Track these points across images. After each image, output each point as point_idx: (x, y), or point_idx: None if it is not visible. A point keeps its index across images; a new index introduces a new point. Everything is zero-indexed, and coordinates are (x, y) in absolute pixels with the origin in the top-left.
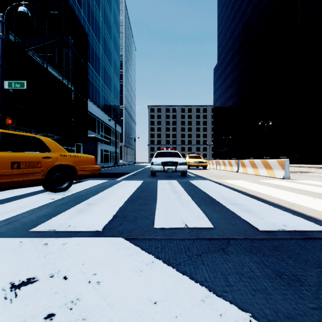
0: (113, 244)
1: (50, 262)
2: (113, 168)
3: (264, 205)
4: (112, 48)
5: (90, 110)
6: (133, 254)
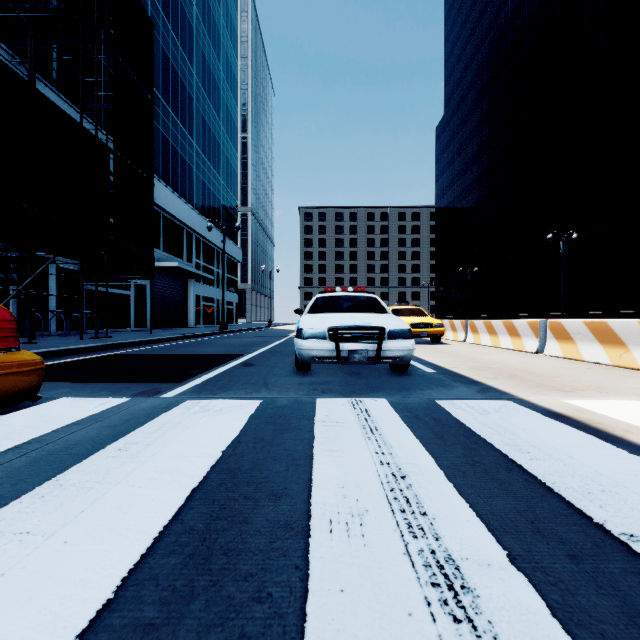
0: None
1: None
2: (210, 340)
3: None
4: (223, 79)
5: (169, 208)
6: None
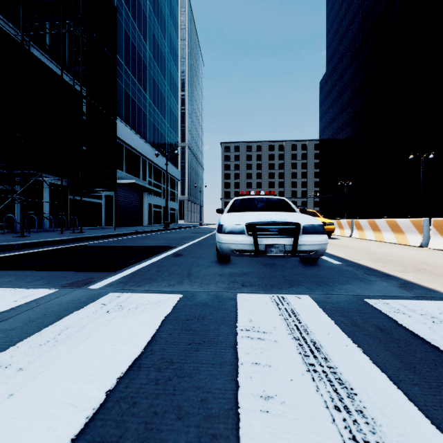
0: None
1: None
2: (155, 235)
3: None
4: (167, 52)
5: (129, 142)
6: None
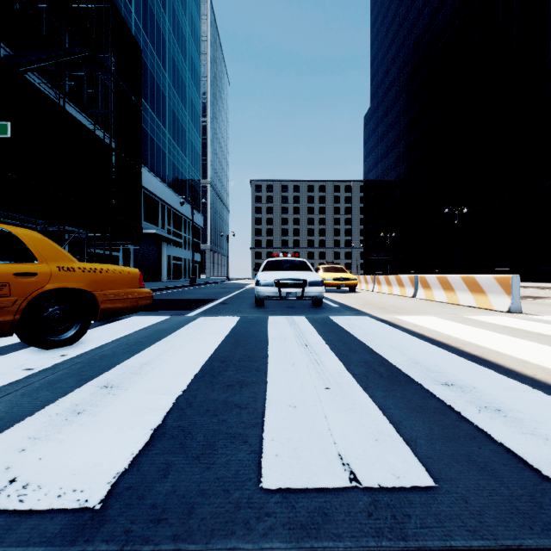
0: None
1: None
2: (187, 290)
3: (521, 387)
4: (188, 78)
5: (148, 186)
6: None
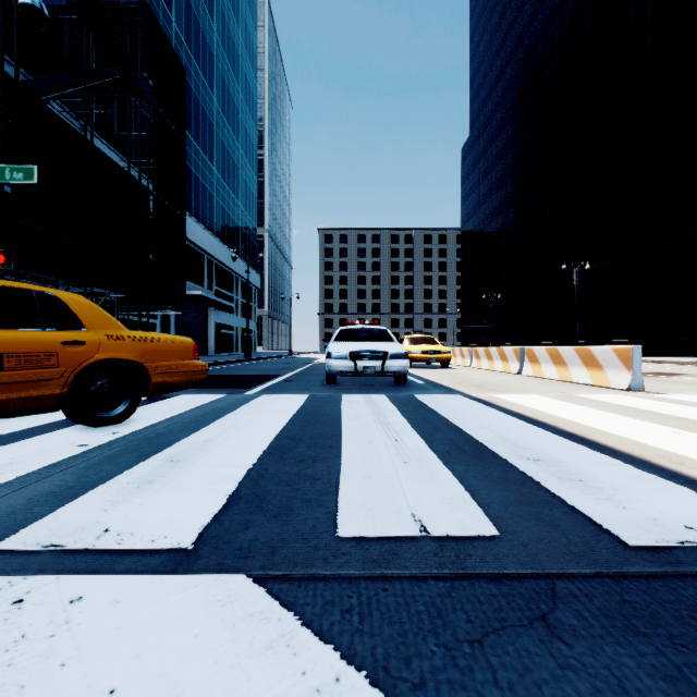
0: (220, 600)
1: (8, 682)
2: (241, 366)
3: (612, 461)
4: (241, 101)
5: (191, 237)
6: (274, 644)
